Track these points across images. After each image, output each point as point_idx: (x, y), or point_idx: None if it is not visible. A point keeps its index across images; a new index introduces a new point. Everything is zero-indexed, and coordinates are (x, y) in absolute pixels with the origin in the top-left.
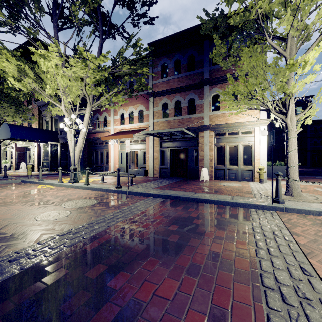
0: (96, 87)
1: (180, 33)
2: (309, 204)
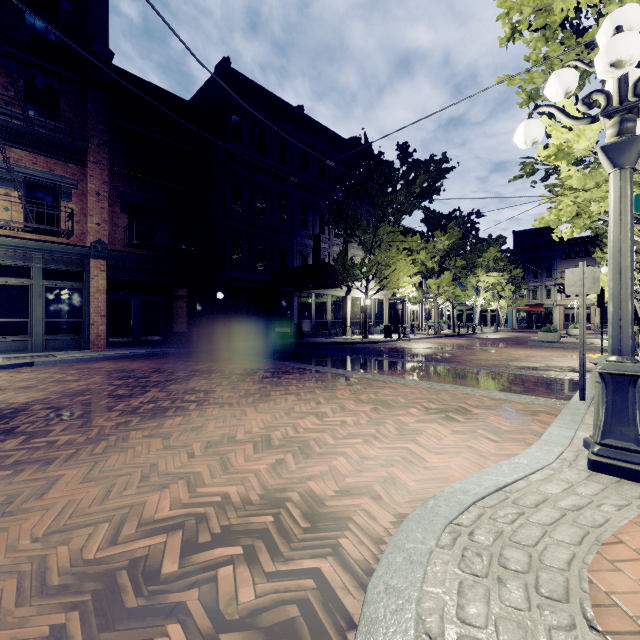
0: None
1: None
2: None
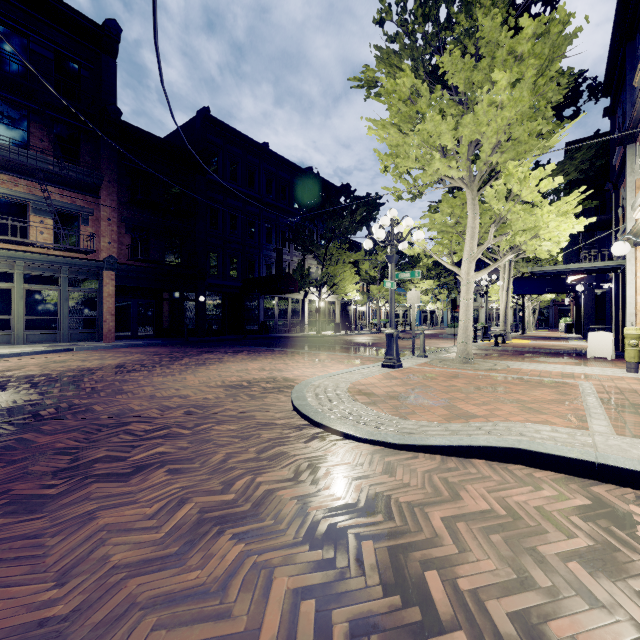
0: (499, 234)
1: (610, 56)
2: (418, 360)
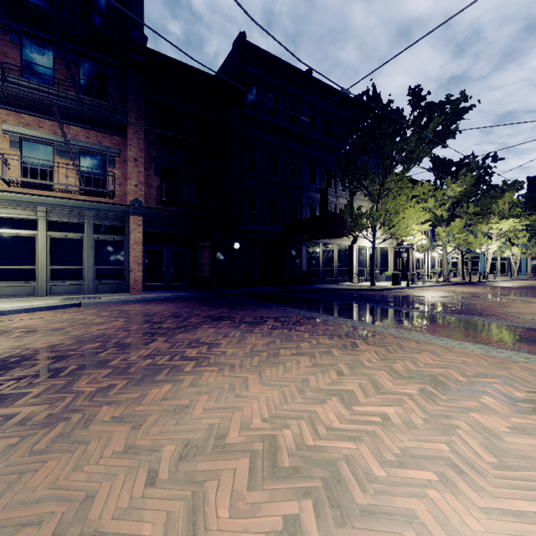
0: None
1: None
2: None
